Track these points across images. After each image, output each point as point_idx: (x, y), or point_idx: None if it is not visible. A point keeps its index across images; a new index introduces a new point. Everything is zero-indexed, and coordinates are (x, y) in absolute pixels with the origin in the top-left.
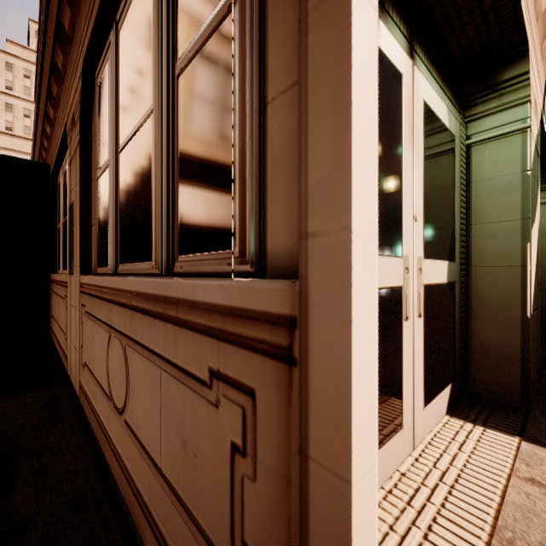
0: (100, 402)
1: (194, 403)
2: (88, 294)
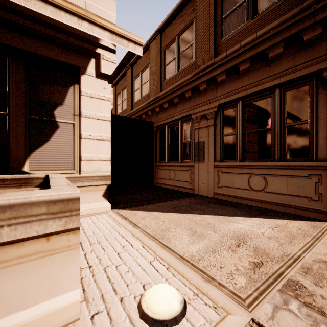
0: (240, 192)
1: (302, 180)
2: (226, 167)
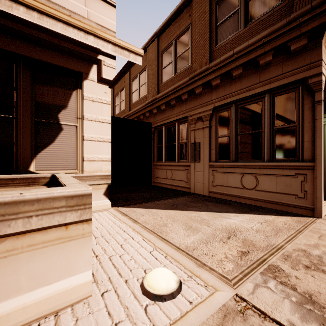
0: (234, 191)
1: (290, 179)
2: (220, 167)
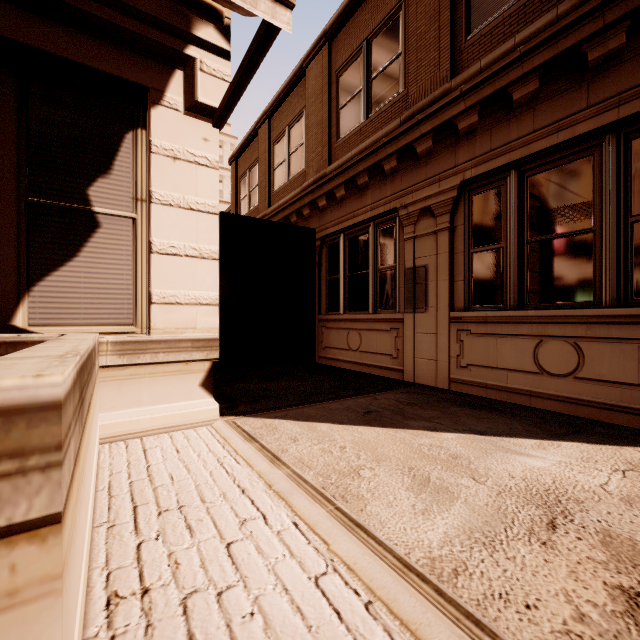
0: (515, 379)
1: None
2: (479, 323)
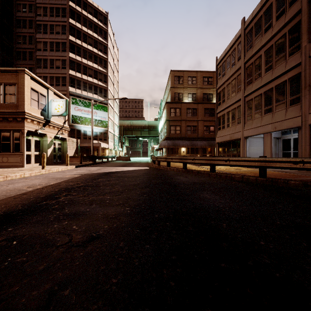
0: None
1: (18, 158)
2: None
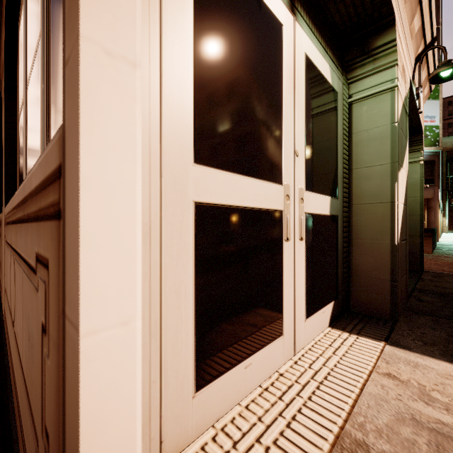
0: (8, 320)
1: (31, 294)
2: (6, 224)
